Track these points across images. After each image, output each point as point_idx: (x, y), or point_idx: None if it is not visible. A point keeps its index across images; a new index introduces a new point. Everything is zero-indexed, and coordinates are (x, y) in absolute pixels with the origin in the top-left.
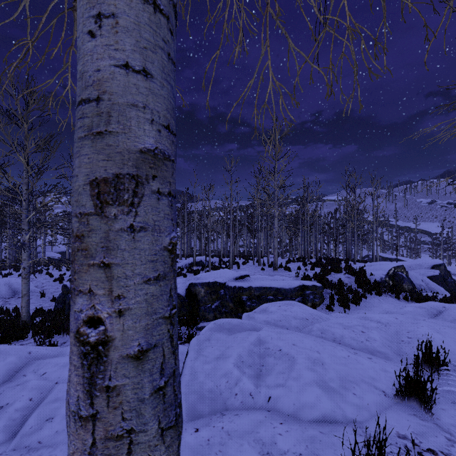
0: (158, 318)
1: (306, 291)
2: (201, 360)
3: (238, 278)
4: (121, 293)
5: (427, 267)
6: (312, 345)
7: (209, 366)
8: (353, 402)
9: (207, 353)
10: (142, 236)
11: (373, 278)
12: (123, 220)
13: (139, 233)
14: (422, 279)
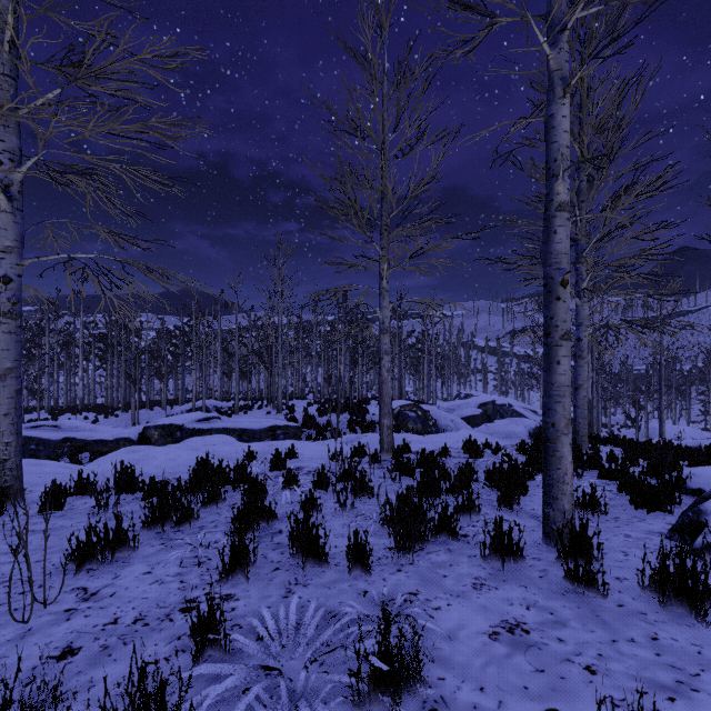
0: (12, 407)
1: (277, 431)
2: (94, 465)
3: (201, 420)
4: (1, 400)
5: (474, 406)
6: (180, 453)
7: (97, 466)
8: (167, 471)
9: (102, 462)
10: (7, 388)
11: (374, 418)
12: (2, 384)
13: (6, 387)
14: (452, 419)
